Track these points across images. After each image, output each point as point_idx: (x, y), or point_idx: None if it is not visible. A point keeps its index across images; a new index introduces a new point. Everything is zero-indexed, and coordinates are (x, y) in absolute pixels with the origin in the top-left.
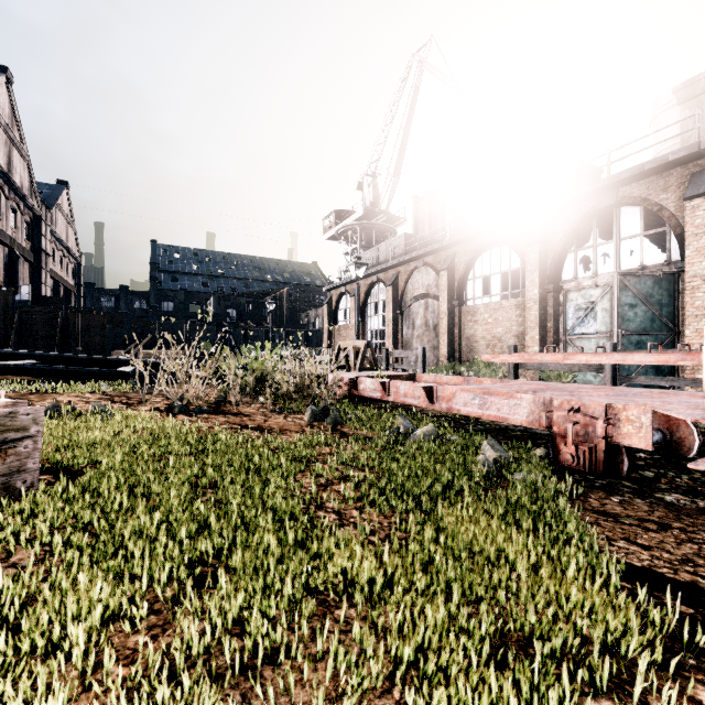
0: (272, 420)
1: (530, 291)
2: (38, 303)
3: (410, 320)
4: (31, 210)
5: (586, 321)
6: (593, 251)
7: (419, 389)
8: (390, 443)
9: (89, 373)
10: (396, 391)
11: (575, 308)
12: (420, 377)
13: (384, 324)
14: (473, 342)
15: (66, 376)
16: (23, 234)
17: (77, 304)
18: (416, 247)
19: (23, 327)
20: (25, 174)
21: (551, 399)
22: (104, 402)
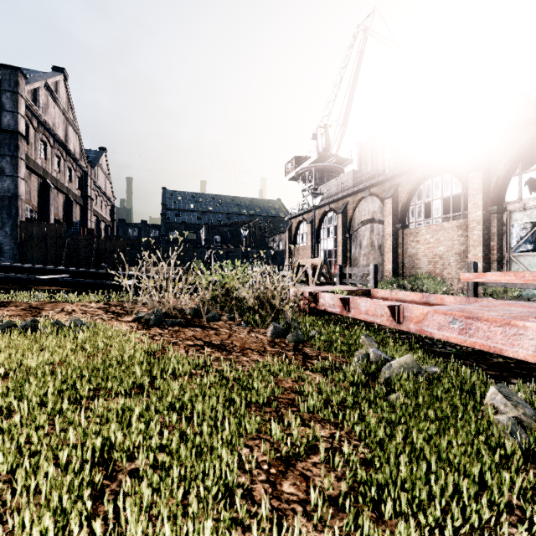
0: (236, 335)
1: (473, 213)
2: (84, 233)
3: (357, 241)
4: (81, 169)
5: (532, 239)
6: None
7: (381, 307)
8: (362, 377)
9: (103, 285)
10: (355, 308)
11: (520, 228)
12: (374, 292)
13: (335, 245)
14: (415, 259)
15: (87, 287)
16: (76, 185)
17: (112, 234)
18: (362, 181)
19: (71, 250)
20: (77, 143)
21: None
22: (98, 312)
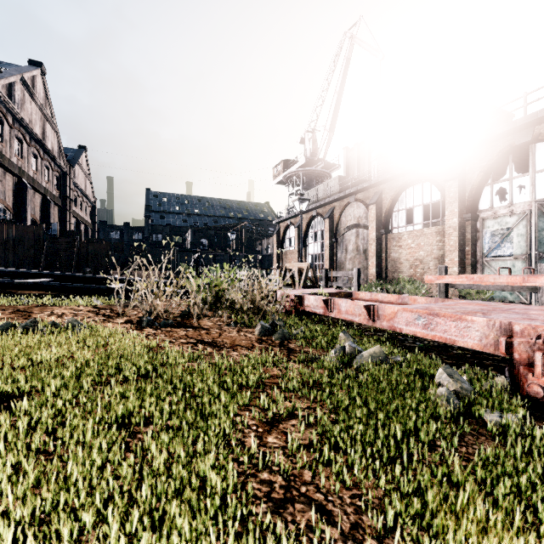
0: (226, 334)
1: (450, 220)
2: (63, 236)
3: (343, 245)
4: (59, 168)
5: (502, 245)
6: (508, 184)
7: (359, 307)
8: (337, 365)
9: (89, 289)
10: (337, 308)
11: (491, 234)
12: (356, 294)
13: (322, 249)
14: (397, 263)
15: (72, 291)
16: (54, 185)
17: (93, 236)
18: (349, 186)
19: (50, 253)
20: (55, 141)
21: (509, 323)
22: (89, 315)
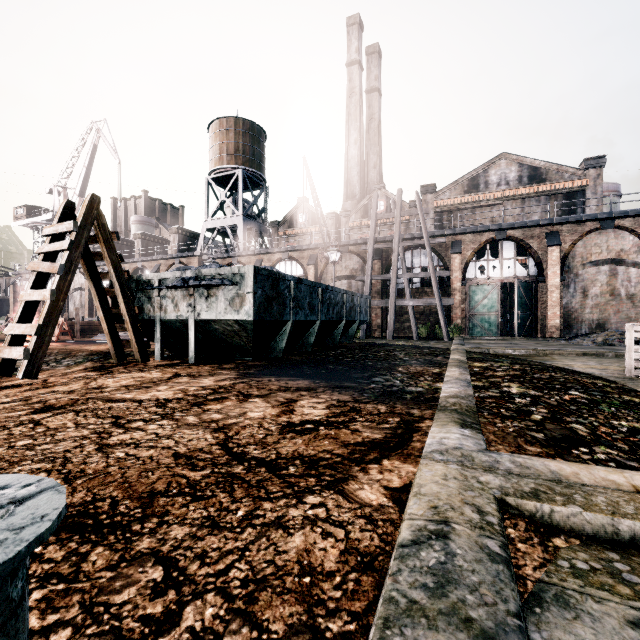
0: None
1: None
2: None
3: (73, 301)
4: None
5: None
6: None
7: None
8: None
9: None
10: None
11: None
12: None
13: None
14: None
15: None
16: None
17: None
18: None
19: None
20: None
21: None
22: None
